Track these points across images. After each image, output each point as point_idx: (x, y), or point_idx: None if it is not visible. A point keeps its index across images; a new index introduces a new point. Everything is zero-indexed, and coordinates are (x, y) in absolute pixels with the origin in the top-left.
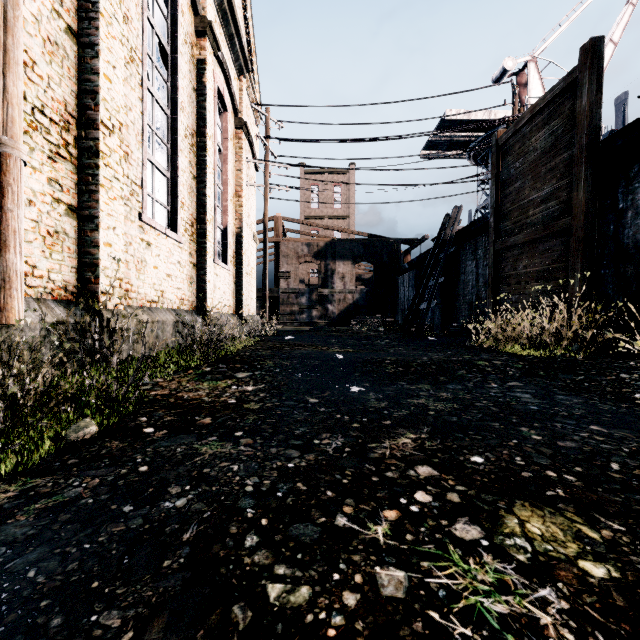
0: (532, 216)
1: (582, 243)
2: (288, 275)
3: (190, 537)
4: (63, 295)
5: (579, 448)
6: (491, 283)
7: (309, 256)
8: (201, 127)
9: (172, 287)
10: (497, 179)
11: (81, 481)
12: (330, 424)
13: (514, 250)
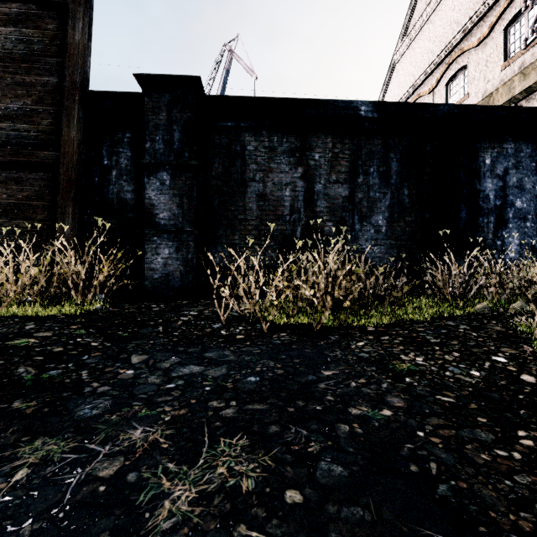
0: None
1: (75, 186)
2: None
3: None
4: None
5: (406, 399)
6: None
7: None
8: None
9: None
10: None
11: None
12: None
13: None
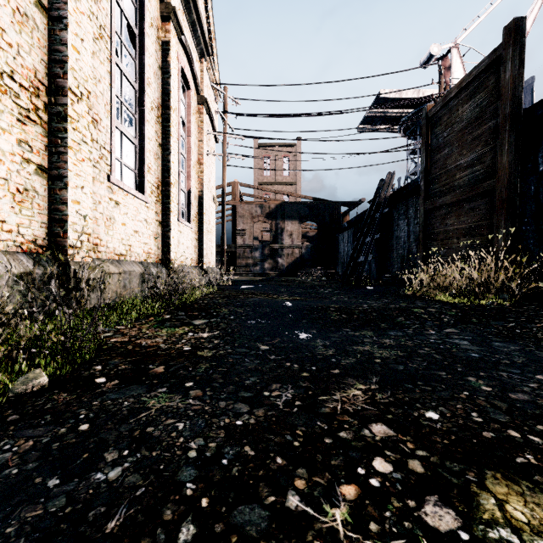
0: (459, 179)
1: (506, 202)
2: (244, 233)
3: (115, 527)
4: (33, 248)
5: (533, 401)
6: (421, 239)
7: (262, 216)
8: (166, 101)
9: (139, 242)
10: (427, 147)
11: (13, 444)
12: (280, 373)
13: (442, 210)
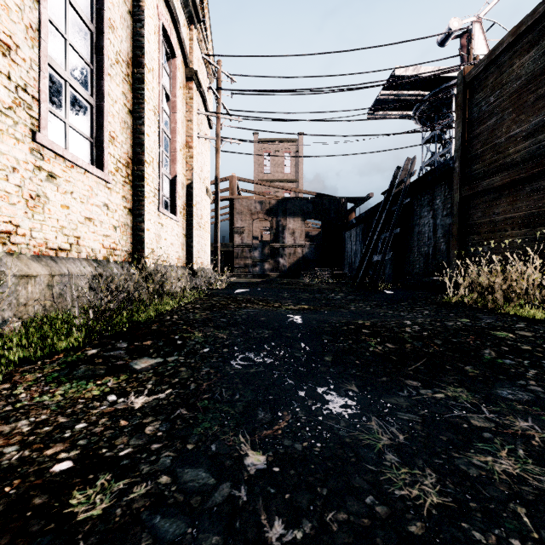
0: (513, 154)
1: None
2: (242, 231)
3: None
4: None
5: None
6: (456, 233)
7: (261, 213)
8: (138, 57)
9: (95, 233)
10: (463, 120)
11: None
12: None
13: (487, 195)
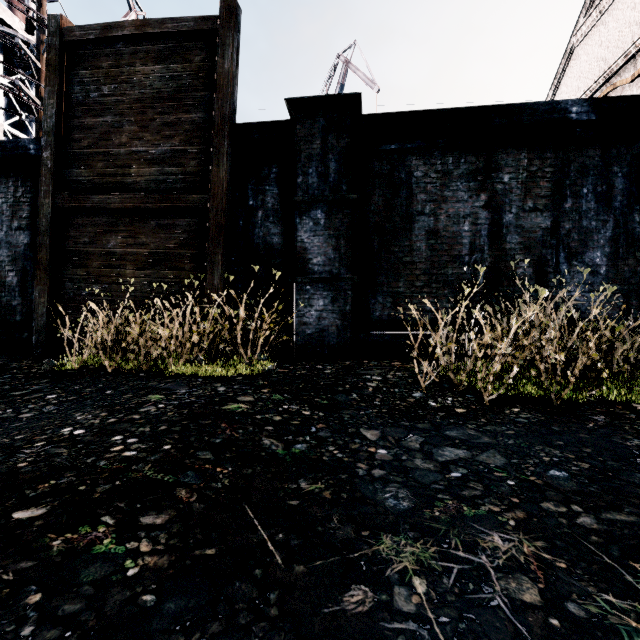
0: (137, 176)
1: (224, 231)
2: None
3: None
4: None
5: None
6: (46, 260)
7: None
8: None
9: None
10: (60, 92)
11: None
12: None
13: (99, 216)
